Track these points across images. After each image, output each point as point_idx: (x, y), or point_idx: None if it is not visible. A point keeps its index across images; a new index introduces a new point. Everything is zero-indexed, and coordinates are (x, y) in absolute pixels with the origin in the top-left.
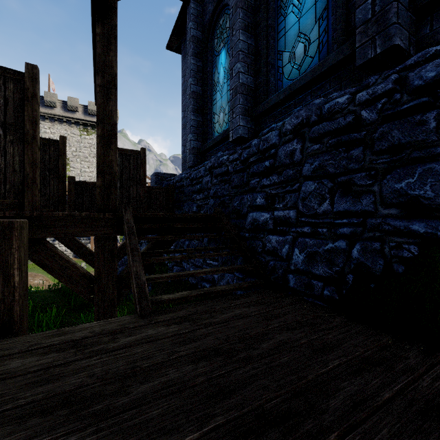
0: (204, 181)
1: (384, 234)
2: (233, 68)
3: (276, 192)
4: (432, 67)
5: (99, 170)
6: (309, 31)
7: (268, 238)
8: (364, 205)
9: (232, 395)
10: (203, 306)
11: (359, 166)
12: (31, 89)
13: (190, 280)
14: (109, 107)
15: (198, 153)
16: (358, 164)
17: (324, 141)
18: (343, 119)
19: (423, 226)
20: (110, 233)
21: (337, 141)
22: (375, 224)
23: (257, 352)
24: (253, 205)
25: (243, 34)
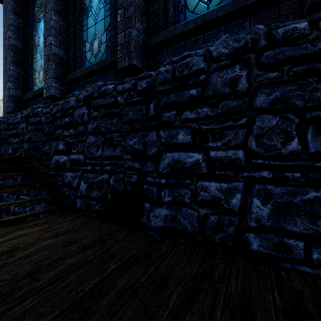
0: (20, 127)
1: (125, 169)
2: (46, 38)
3: (72, 141)
4: (145, 82)
5: None
6: (101, 35)
7: (66, 175)
8: (117, 153)
9: None
10: None
11: (116, 129)
12: None
13: (2, 216)
14: None
15: (18, 101)
16: (115, 128)
17: (100, 110)
18: (110, 99)
19: (139, 165)
20: None
21: (106, 112)
22: (121, 164)
23: (15, 258)
24: (57, 150)
25: (55, 14)
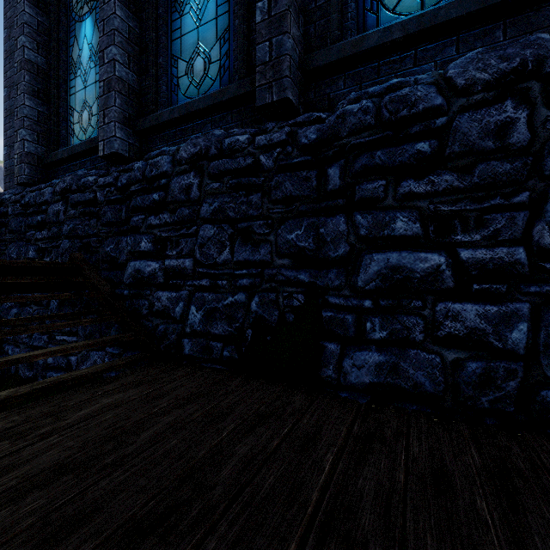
0: (51, 211)
1: (279, 284)
2: (105, 50)
3: (167, 235)
4: (314, 130)
5: None
6: (210, 47)
7: (157, 296)
8: (262, 255)
9: (87, 522)
10: (43, 408)
11: (258, 214)
12: None
13: (22, 373)
14: None
15: (40, 164)
16: (257, 211)
17: (225, 180)
18: (243, 160)
19: (308, 276)
20: None
21: (237, 182)
22: (271, 274)
23: (133, 447)
24: (135, 250)
25: (121, 8)
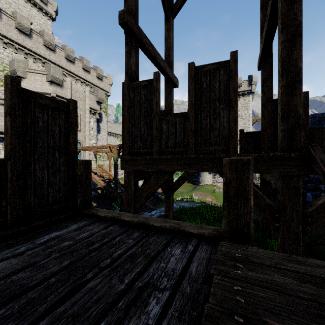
0: None
1: None
2: None
3: None
4: None
5: (283, 115)
6: None
7: None
8: None
9: None
10: None
11: None
12: (234, 69)
13: None
14: (293, 56)
15: None
16: None
17: None
18: None
19: None
20: (294, 171)
21: None
22: None
23: None
24: None
25: None
